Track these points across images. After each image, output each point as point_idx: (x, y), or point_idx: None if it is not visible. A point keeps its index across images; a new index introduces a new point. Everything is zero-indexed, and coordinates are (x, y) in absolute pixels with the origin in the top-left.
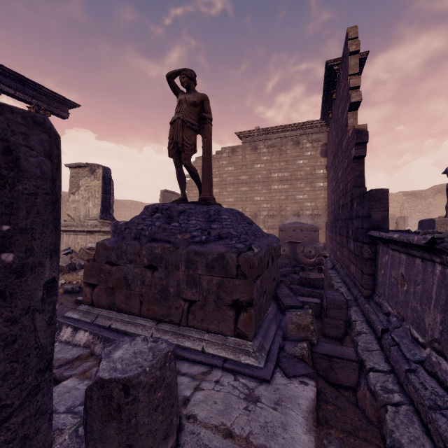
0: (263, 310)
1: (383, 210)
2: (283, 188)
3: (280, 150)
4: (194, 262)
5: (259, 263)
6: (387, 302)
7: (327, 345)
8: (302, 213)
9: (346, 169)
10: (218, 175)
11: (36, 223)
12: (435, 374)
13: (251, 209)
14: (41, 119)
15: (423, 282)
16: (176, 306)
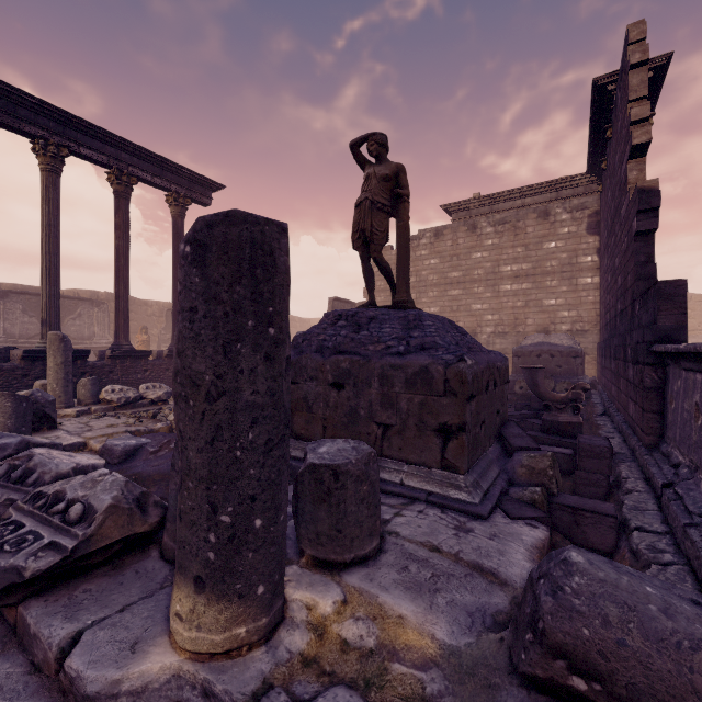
0: (480, 445)
1: (678, 313)
2: (521, 289)
3: (515, 227)
4: (390, 377)
5: (474, 379)
6: (678, 449)
7: (573, 497)
8: (553, 328)
9: (626, 253)
10: (413, 272)
11: (283, 308)
12: None
13: (467, 324)
14: (285, 226)
15: None
16: (368, 432)
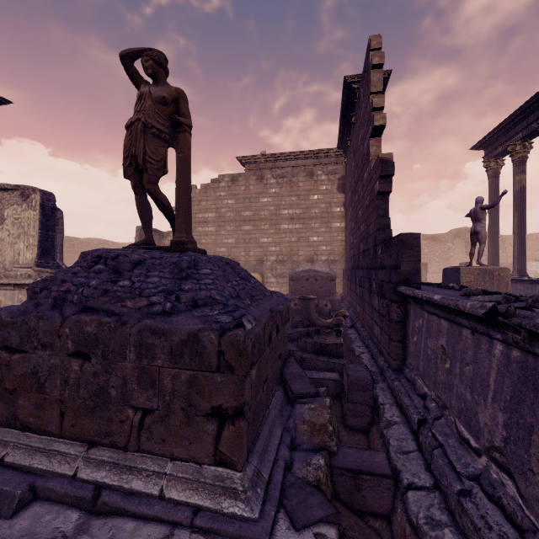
0: (262, 408)
1: (415, 260)
2: (295, 228)
3: (291, 181)
4: (151, 346)
5: (254, 345)
6: (422, 379)
7: (351, 452)
8: (316, 258)
9: (368, 208)
10: (214, 209)
11: None
12: (499, 500)
13: (256, 253)
14: None
15: (475, 362)
16: (121, 419)
